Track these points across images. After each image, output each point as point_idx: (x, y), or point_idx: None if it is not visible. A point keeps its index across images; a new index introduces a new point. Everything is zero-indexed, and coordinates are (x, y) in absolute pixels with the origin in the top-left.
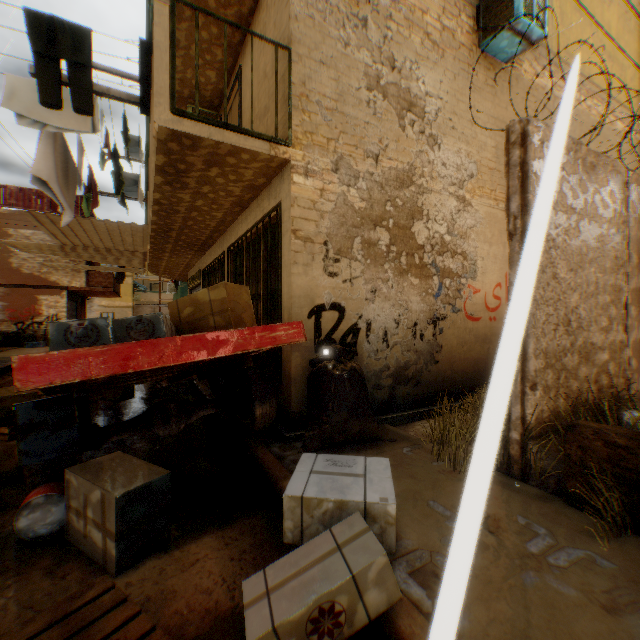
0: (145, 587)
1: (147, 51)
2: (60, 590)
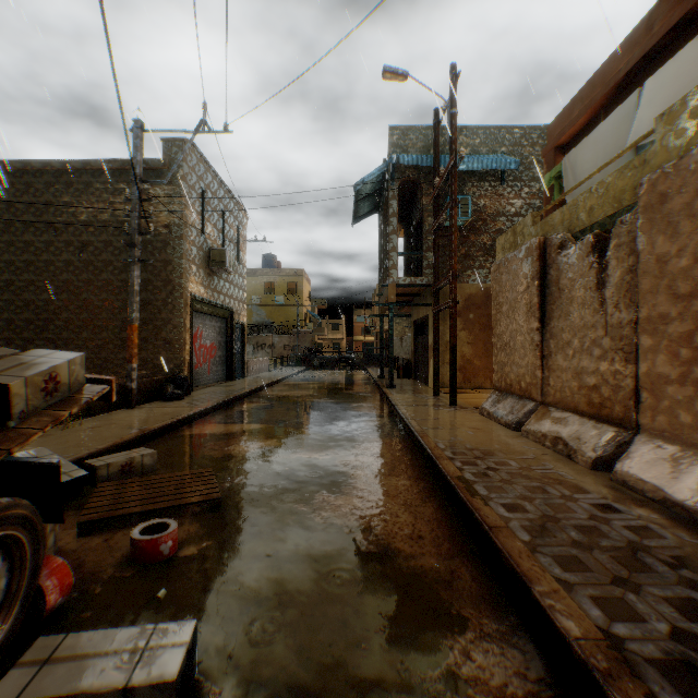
0: (60, 534)
1: None
2: (92, 549)
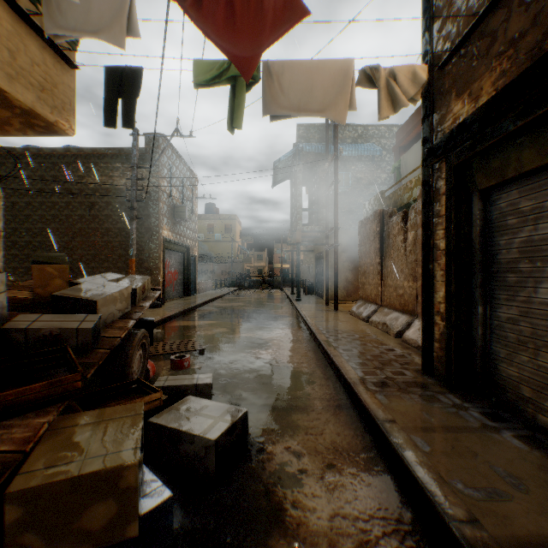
0: None
1: (69, 63)
2: None
